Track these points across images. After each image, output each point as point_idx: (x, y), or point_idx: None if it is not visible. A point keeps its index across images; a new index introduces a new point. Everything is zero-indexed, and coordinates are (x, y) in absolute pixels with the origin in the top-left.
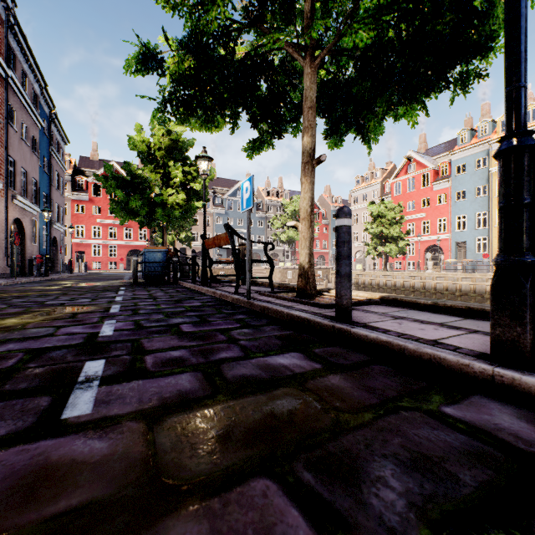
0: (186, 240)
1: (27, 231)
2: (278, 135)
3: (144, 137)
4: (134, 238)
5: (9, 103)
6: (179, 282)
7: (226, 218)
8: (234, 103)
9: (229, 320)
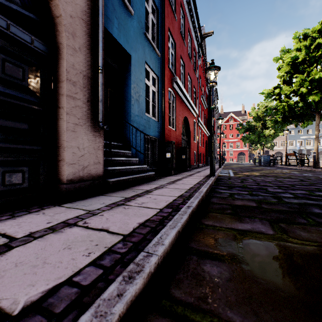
0: (270, 147)
1: (215, 149)
2: (314, 120)
3: (255, 112)
4: (240, 147)
5: (214, 113)
6: (275, 166)
7: (296, 130)
8: (295, 122)
9: (293, 169)
